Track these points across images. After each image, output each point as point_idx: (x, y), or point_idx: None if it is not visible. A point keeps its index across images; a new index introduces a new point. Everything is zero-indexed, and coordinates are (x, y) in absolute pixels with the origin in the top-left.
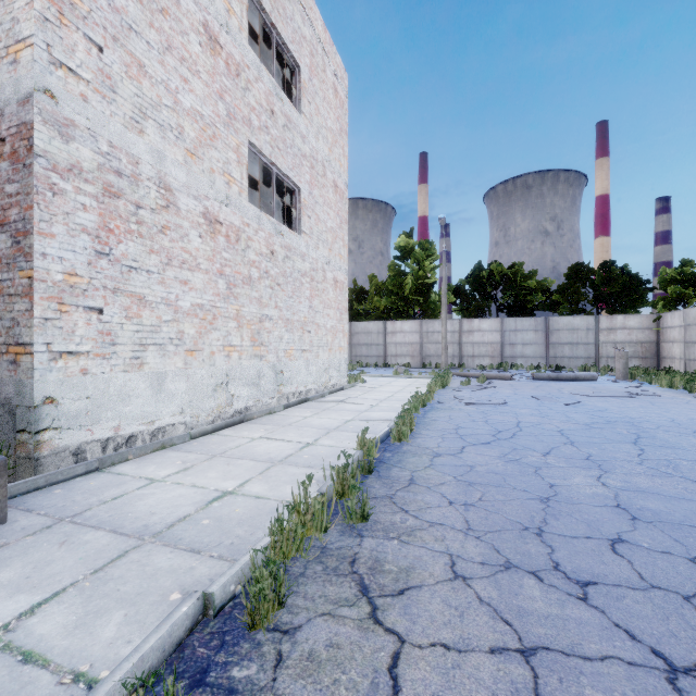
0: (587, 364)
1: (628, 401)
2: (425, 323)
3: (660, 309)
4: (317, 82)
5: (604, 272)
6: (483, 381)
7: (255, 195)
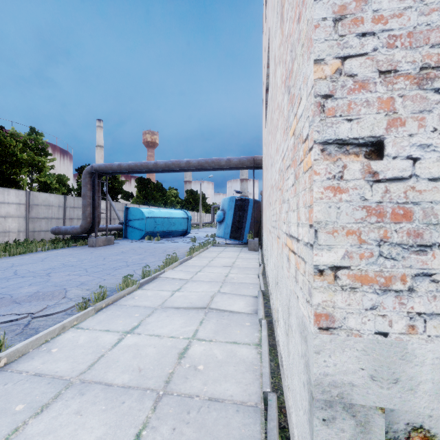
0: None
1: None
2: None
3: None
4: None
5: None
6: None
7: None
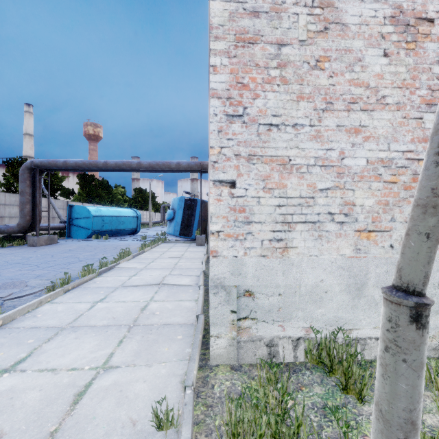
0: None
1: None
2: None
3: None
4: None
5: None
6: None
7: None
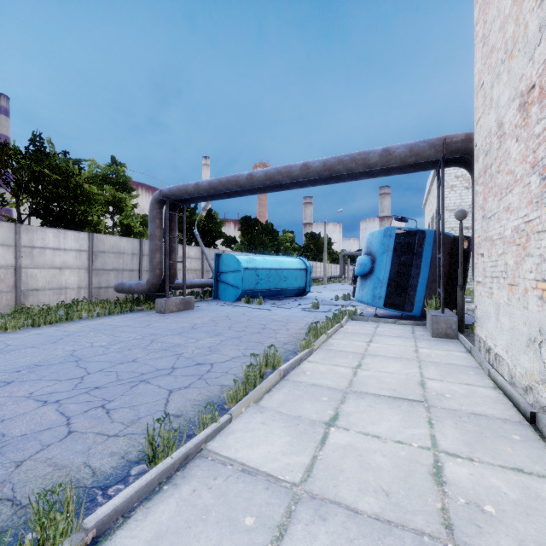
0: None
1: None
2: None
3: None
4: None
5: None
6: None
7: None
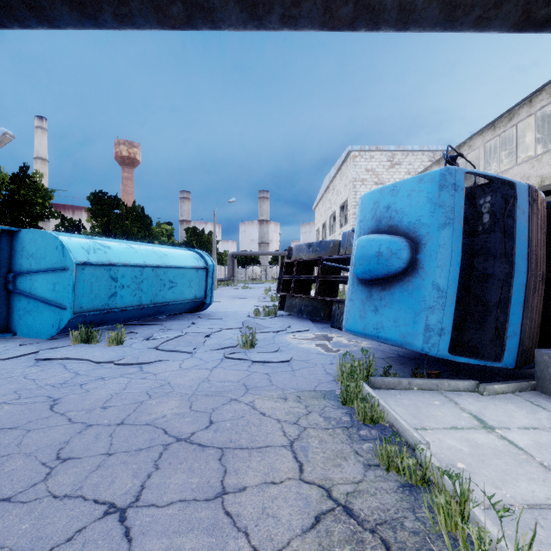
0: None
1: None
2: None
3: None
4: None
5: None
6: None
7: None
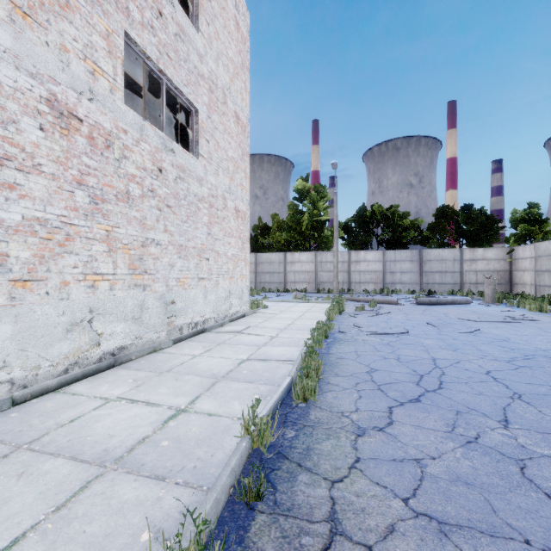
0: (454, 289)
1: (518, 328)
2: (319, 254)
3: (512, 243)
4: (216, 5)
5: (464, 213)
6: (374, 306)
7: (150, 116)
